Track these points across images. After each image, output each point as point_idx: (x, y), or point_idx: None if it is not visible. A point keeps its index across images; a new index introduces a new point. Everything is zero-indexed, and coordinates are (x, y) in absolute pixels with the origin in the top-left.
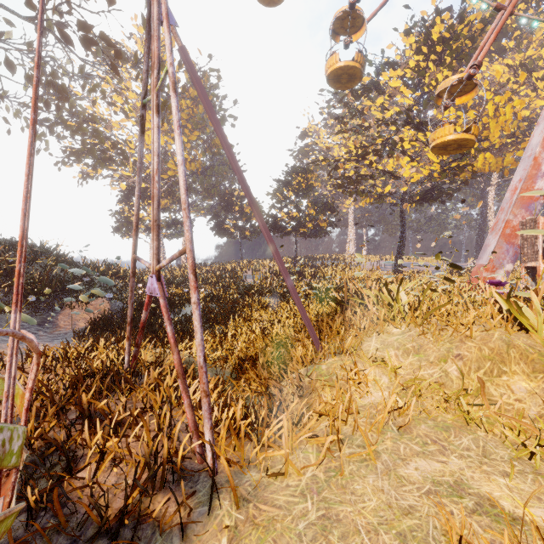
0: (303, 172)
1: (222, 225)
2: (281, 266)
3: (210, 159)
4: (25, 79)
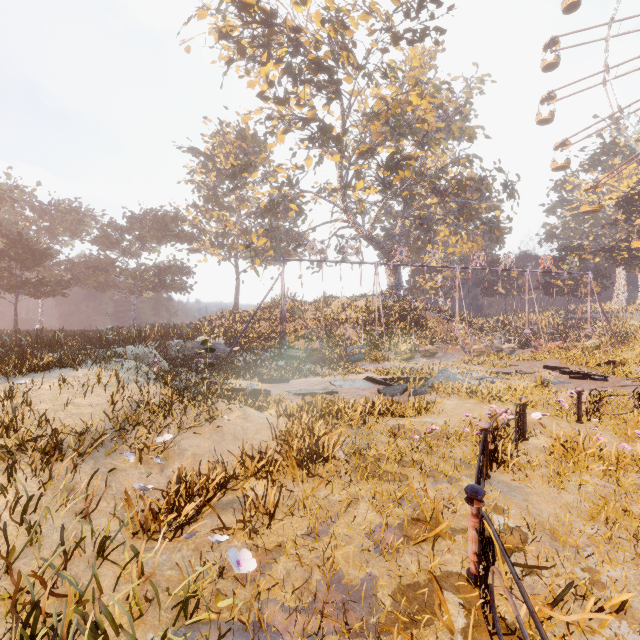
0: (577, 251)
1: (492, 288)
2: (610, 327)
3: (484, 239)
4: (414, 229)
